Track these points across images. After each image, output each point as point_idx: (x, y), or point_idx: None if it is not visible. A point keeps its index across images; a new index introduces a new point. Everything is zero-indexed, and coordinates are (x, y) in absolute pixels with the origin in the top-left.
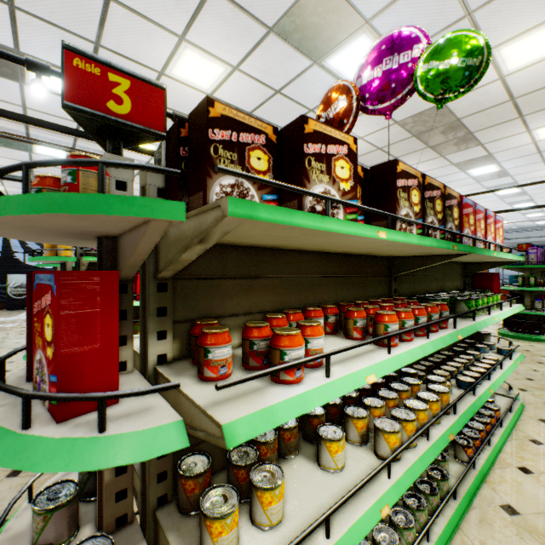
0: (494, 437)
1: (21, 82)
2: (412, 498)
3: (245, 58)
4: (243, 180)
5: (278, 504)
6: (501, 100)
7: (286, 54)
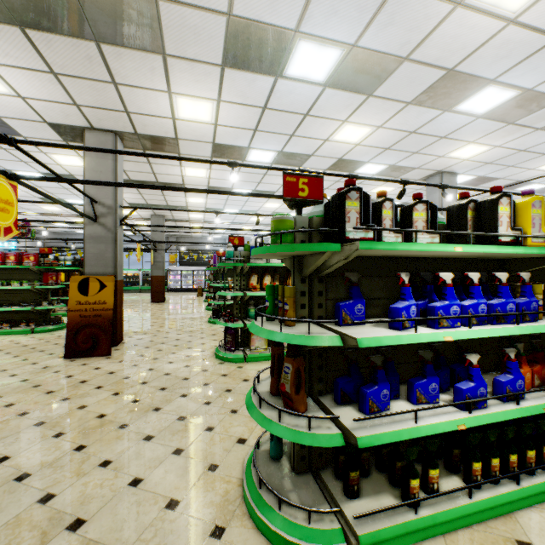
0: None
1: None
2: None
3: None
4: None
5: None
6: None
7: None
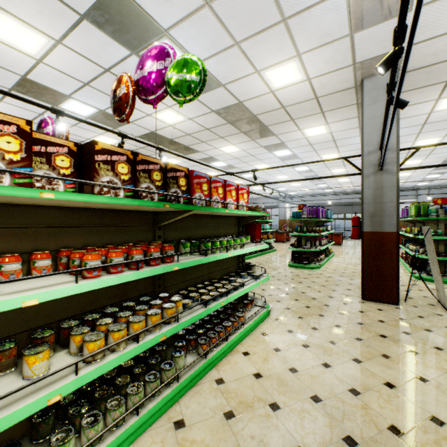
0: (234, 335)
1: None
2: (134, 387)
3: (66, 35)
4: None
5: None
6: (277, 106)
7: (105, 40)
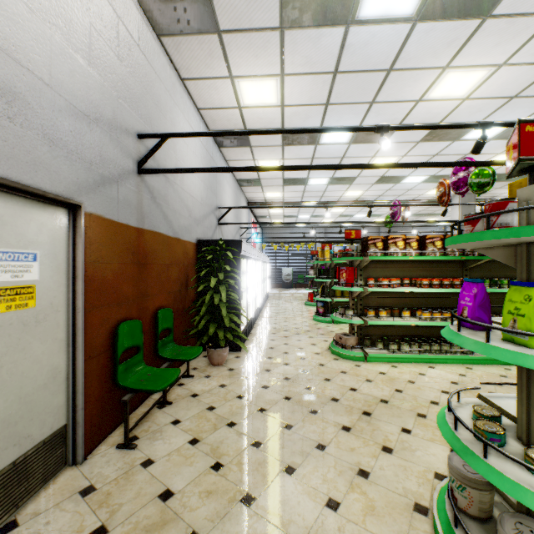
0: None
1: (305, 185)
2: (444, 344)
3: (408, 152)
4: (375, 249)
5: (383, 315)
6: None
7: (432, 144)
